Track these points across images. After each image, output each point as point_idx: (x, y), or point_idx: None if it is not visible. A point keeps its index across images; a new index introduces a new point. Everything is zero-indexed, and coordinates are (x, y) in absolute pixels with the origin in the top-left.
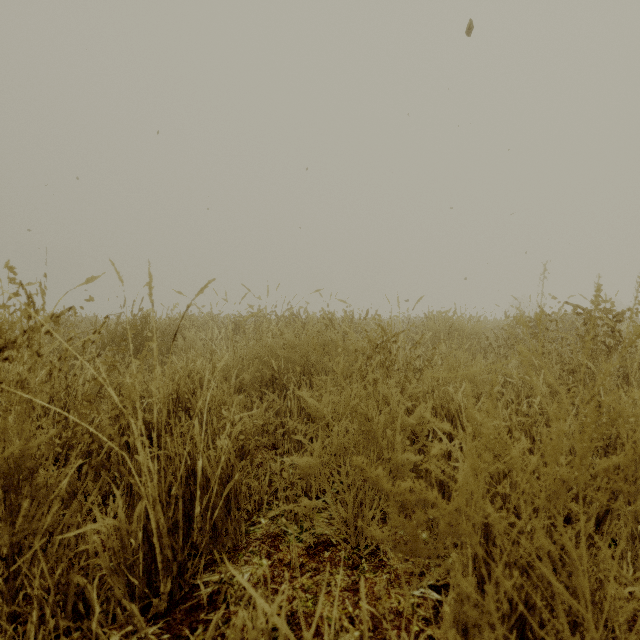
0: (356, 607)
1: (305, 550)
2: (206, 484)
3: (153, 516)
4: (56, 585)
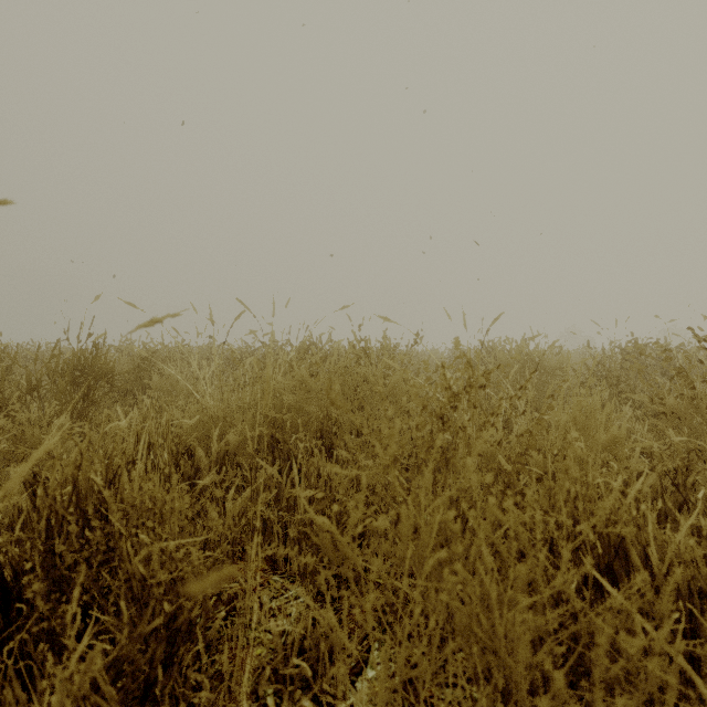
0: None
1: None
2: None
3: None
4: None
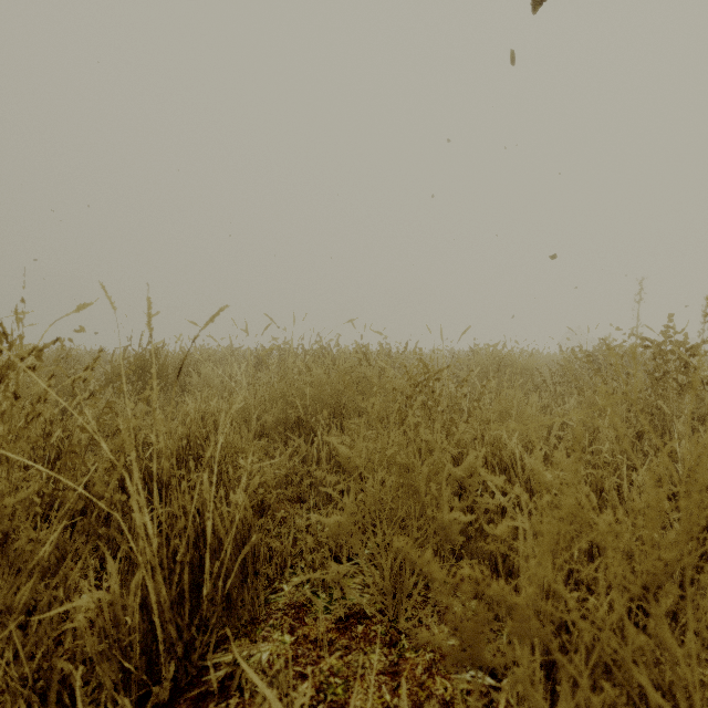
0: (394, 695)
1: (335, 623)
2: (218, 547)
3: (152, 588)
4: (36, 671)
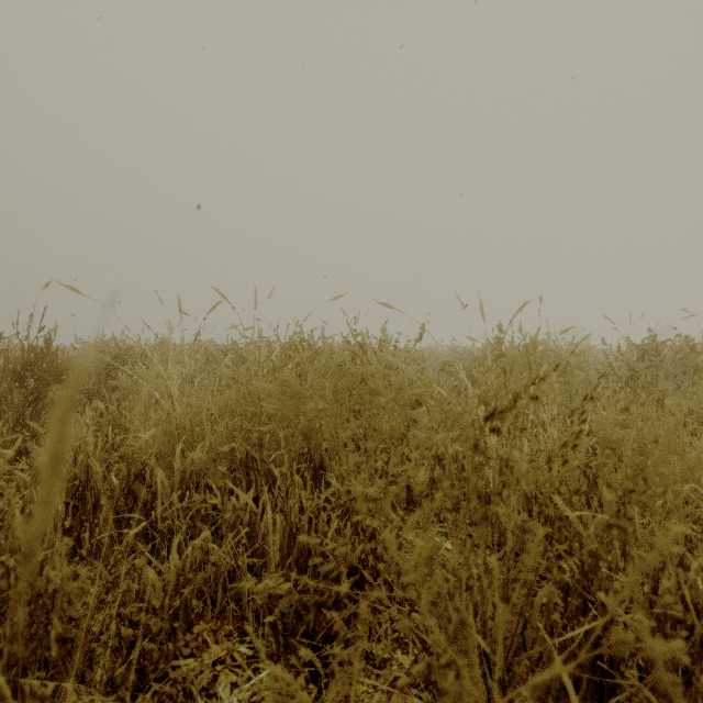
0: None
1: None
2: None
3: None
4: None
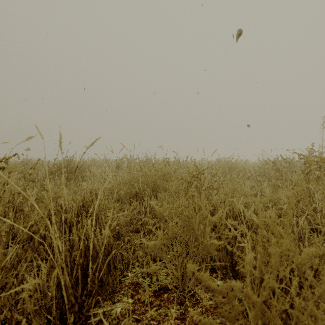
0: None
1: (153, 293)
2: (96, 255)
3: (62, 278)
4: (3, 319)
